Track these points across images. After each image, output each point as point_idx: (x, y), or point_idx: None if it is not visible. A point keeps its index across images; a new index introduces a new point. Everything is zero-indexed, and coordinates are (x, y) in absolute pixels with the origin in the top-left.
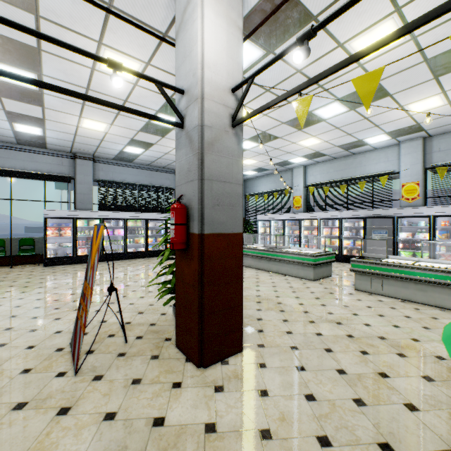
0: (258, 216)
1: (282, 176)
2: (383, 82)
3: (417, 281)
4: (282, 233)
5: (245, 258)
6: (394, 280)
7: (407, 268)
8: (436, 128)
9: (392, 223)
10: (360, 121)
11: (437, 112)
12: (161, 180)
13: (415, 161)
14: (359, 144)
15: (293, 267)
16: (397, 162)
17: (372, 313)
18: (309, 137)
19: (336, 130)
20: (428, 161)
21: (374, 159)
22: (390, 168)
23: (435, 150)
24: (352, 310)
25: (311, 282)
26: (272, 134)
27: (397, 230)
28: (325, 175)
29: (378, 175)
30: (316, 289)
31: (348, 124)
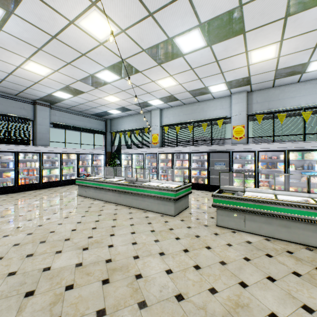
0: (122, 150)
1: (142, 117)
2: (246, 8)
3: (282, 217)
4: (143, 165)
5: (105, 192)
6: (257, 215)
7: (272, 204)
8: (258, 84)
9: (229, 156)
10: (211, 64)
11: (266, 65)
12: (12, 109)
13: (242, 109)
14: (204, 91)
15: (154, 202)
16: (229, 109)
17: (259, 274)
18: (167, 76)
19: (191, 71)
20: (250, 109)
21: (213, 106)
22: (224, 114)
23: (254, 102)
24: (235, 273)
25: (173, 219)
26: (132, 66)
27: (232, 162)
28: (176, 118)
29: (215, 119)
30: (181, 232)
31: (201, 65)
